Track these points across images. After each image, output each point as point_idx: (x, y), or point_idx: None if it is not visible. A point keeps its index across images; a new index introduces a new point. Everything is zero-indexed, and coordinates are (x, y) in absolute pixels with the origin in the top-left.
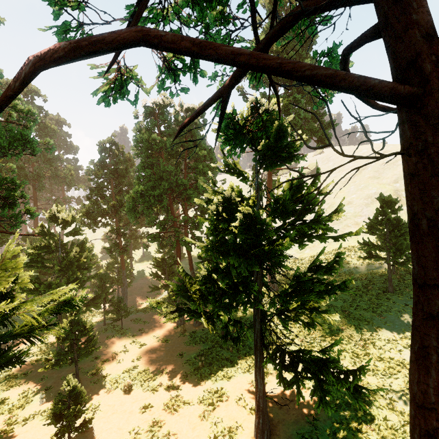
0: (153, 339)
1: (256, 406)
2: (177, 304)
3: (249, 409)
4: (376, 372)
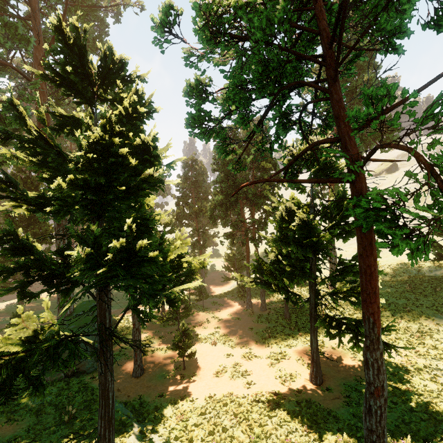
0: (228, 317)
1: (311, 359)
2: (253, 278)
3: (306, 366)
4: (427, 356)
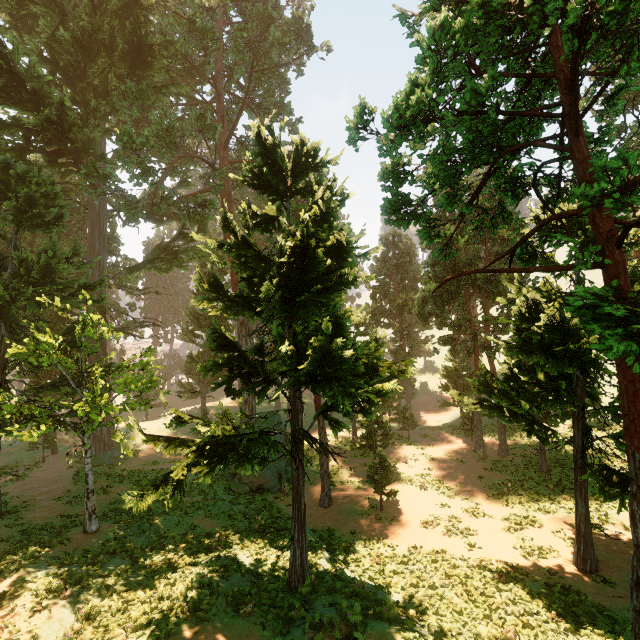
0: (445, 457)
1: (576, 530)
2: (478, 400)
3: (570, 543)
4: None
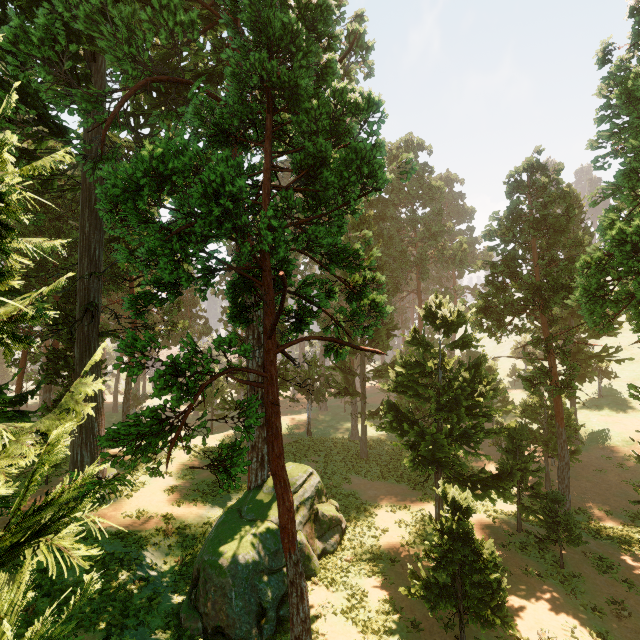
0: None
1: None
2: None
3: None
4: None
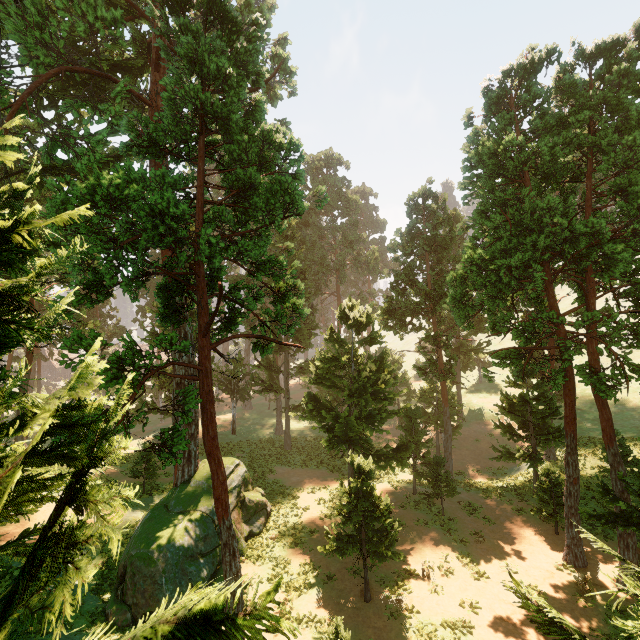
0: (504, 572)
1: None
2: None
3: None
4: None
